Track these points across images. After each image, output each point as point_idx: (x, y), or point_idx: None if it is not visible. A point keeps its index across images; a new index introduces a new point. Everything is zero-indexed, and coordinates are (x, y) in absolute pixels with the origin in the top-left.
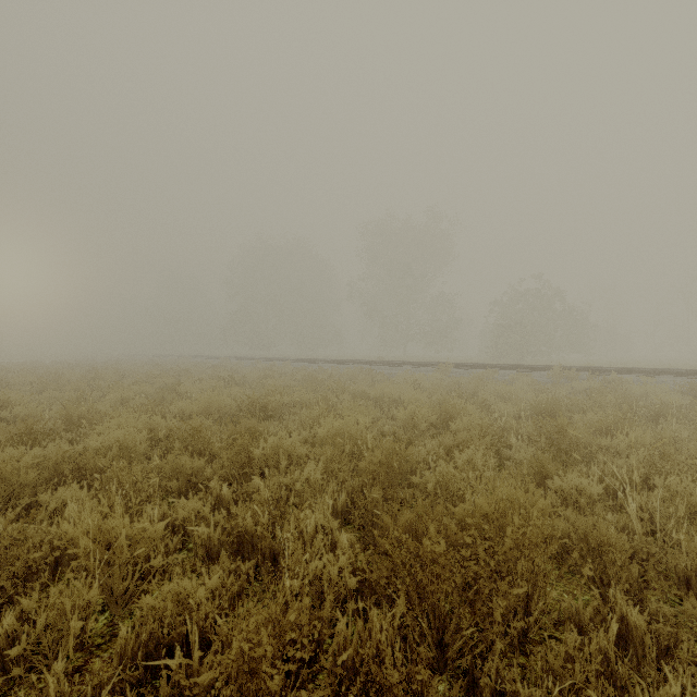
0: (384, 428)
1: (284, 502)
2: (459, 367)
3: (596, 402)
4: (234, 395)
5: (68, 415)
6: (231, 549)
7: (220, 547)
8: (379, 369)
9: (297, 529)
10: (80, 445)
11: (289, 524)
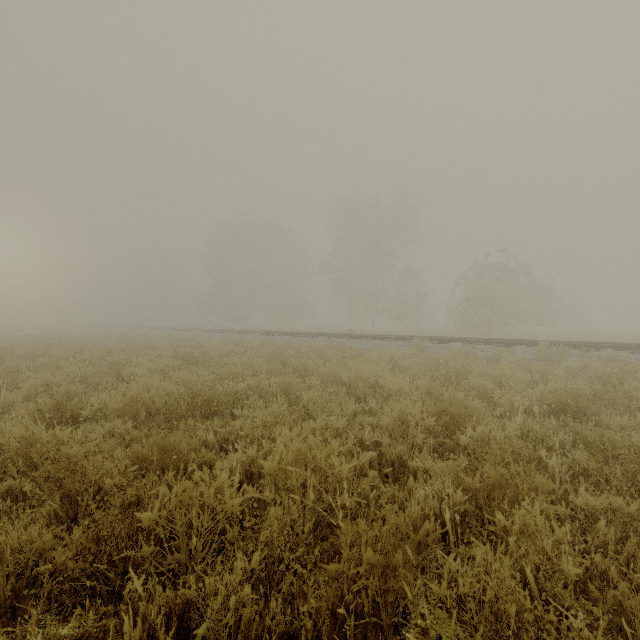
0: (363, 434)
1: None
2: (432, 341)
3: (624, 392)
4: (183, 379)
5: None
6: None
7: None
8: (350, 343)
9: None
10: None
11: None
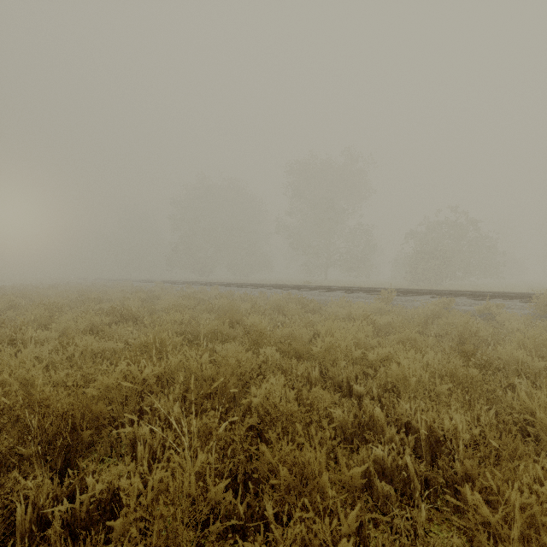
0: None
1: None
2: (397, 293)
3: None
4: (86, 350)
5: None
6: None
7: None
8: (308, 295)
9: None
10: None
11: None
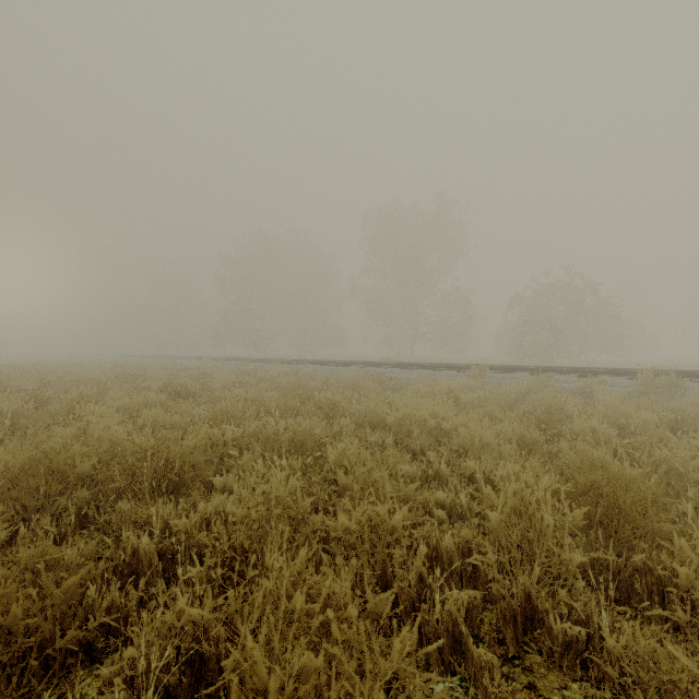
0: (442, 539)
1: None
2: (492, 370)
3: None
4: (155, 422)
5: None
6: None
7: None
8: (389, 373)
9: None
10: None
11: None
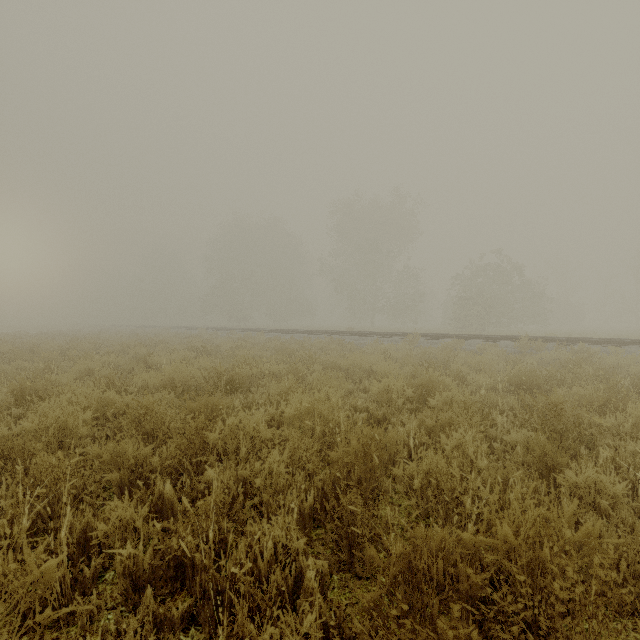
0: (357, 403)
1: (241, 502)
2: (425, 337)
3: (574, 374)
4: (204, 366)
5: (20, 389)
6: (166, 575)
7: (151, 572)
8: (349, 339)
9: (250, 556)
10: (18, 426)
11: (245, 530)
